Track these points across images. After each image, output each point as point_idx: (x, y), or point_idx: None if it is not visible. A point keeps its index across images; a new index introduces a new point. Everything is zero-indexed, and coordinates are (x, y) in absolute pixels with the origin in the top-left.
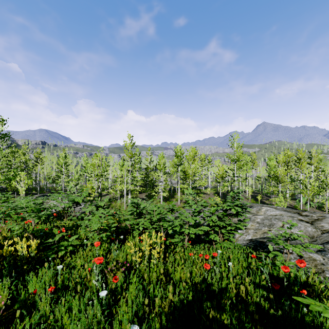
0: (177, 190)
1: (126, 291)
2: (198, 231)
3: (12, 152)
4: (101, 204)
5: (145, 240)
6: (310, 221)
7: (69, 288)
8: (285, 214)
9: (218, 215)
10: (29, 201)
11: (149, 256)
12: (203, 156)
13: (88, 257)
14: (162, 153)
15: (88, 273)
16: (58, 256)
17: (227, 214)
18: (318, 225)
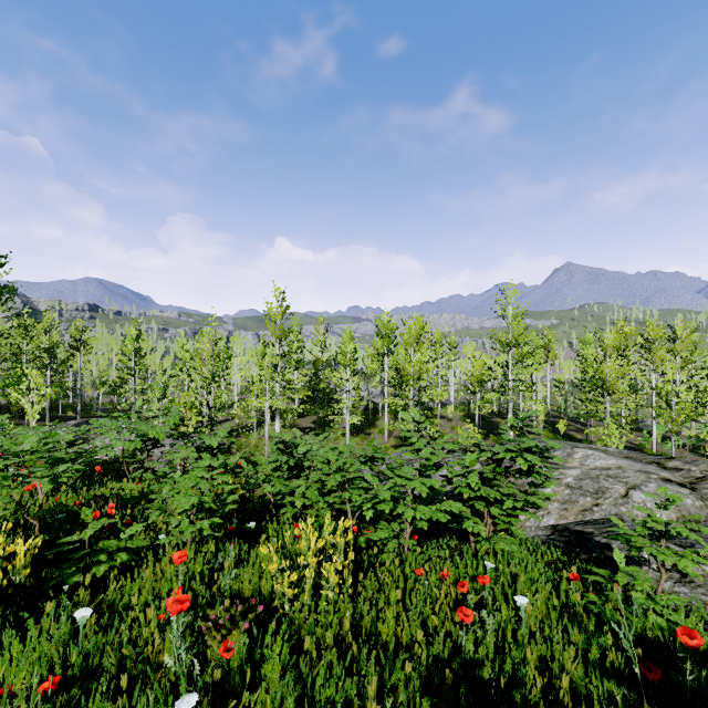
0: (382, 411)
1: (249, 697)
2: (436, 514)
3: (18, 326)
4: (211, 443)
5: (307, 538)
6: (687, 483)
7: (103, 673)
8: (628, 466)
9: (481, 472)
10: (43, 436)
11: (317, 581)
12: (438, 335)
13: (165, 580)
14: (348, 329)
15: (156, 632)
16: (92, 578)
17: (504, 470)
18: (706, 493)
